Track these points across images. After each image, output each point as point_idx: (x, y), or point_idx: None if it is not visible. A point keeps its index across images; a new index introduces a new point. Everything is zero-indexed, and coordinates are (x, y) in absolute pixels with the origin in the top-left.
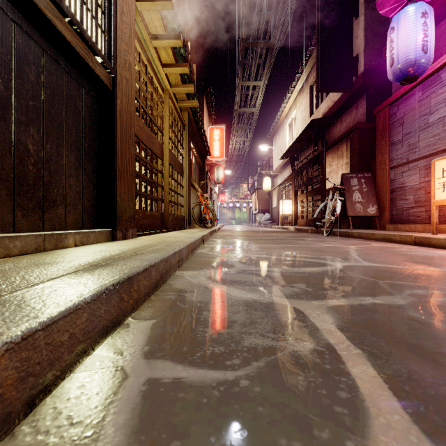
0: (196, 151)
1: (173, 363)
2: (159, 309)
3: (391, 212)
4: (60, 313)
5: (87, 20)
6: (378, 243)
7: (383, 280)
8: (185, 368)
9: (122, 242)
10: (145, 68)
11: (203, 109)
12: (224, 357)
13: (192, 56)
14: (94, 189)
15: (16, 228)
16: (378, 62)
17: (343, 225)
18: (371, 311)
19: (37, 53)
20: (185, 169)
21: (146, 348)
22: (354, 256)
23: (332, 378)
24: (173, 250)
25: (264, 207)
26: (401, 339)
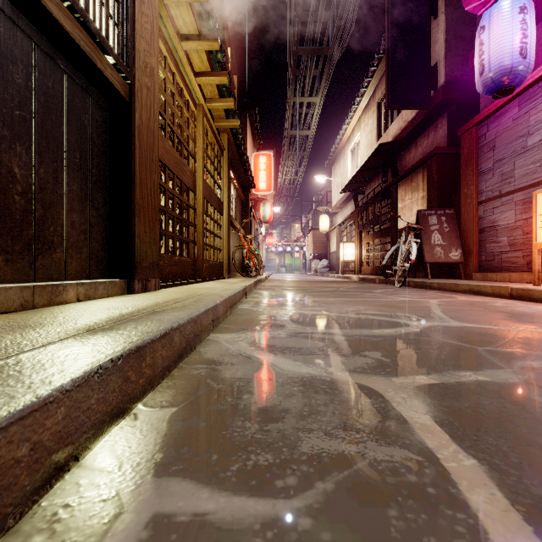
0: (237, 182)
1: (196, 484)
2: (183, 390)
3: (479, 257)
4: (14, 413)
5: (94, 8)
6: (464, 296)
7: (483, 346)
8: (213, 495)
9: (141, 295)
10: (172, 76)
11: (246, 132)
12: (272, 472)
13: (233, 66)
14: (105, 227)
15: None
16: (461, 72)
17: (419, 273)
18: (476, 393)
19: (26, 47)
20: (223, 204)
21: (157, 457)
22: (438, 314)
23: (442, 512)
24: (206, 307)
25: (321, 251)
26: (531, 439)
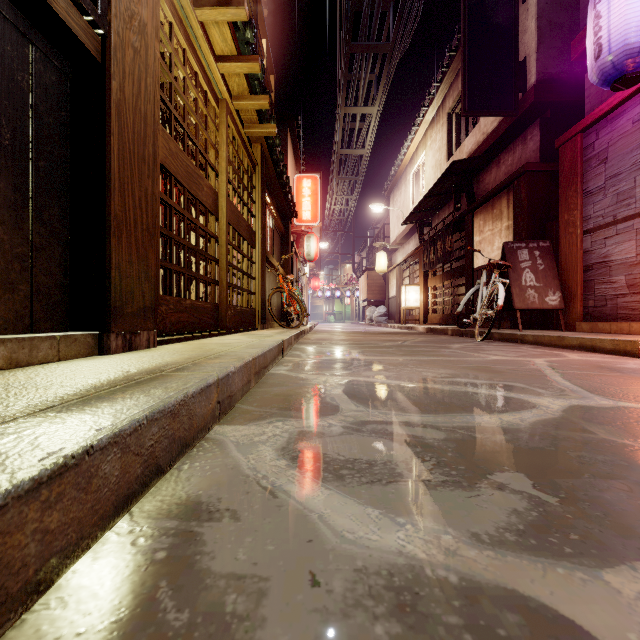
0: (274, 209)
1: None
2: None
3: (585, 302)
4: None
5: None
6: (574, 354)
7: None
8: None
9: (116, 357)
10: (182, 54)
11: (286, 149)
12: None
13: (269, 63)
14: (63, 253)
15: None
16: (558, 69)
17: (503, 323)
18: None
19: None
20: (256, 235)
21: None
22: (562, 382)
23: None
24: (202, 382)
25: (377, 296)
26: None
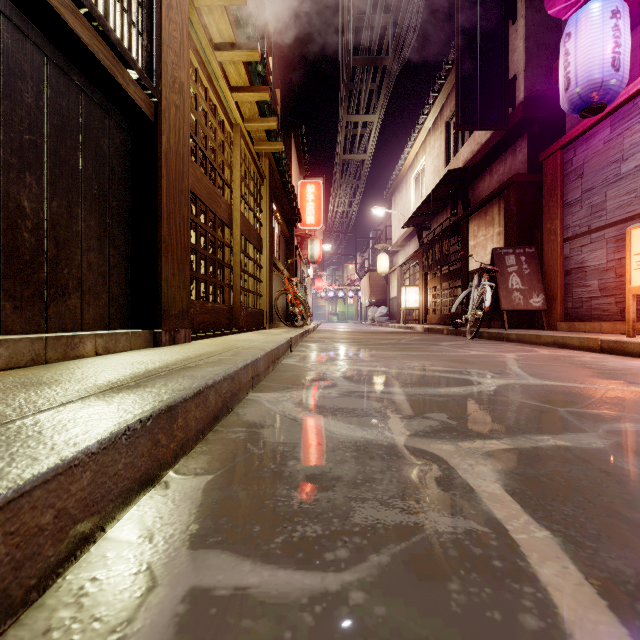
0: (280, 216)
1: (236, 557)
2: (219, 456)
3: (564, 304)
4: (37, 476)
5: (115, 14)
6: (546, 350)
7: (565, 407)
8: (256, 568)
9: (168, 348)
10: (205, 92)
11: (290, 156)
12: (321, 544)
13: (275, 78)
14: (127, 269)
15: (2, 327)
16: (544, 86)
17: (495, 323)
18: (554, 459)
19: (36, 61)
20: (264, 242)
21: (192, 528)
22: (515, 370)
23: (508, 586)
24: (244, 361)
25: (379, 297)
26: (612, 509)
